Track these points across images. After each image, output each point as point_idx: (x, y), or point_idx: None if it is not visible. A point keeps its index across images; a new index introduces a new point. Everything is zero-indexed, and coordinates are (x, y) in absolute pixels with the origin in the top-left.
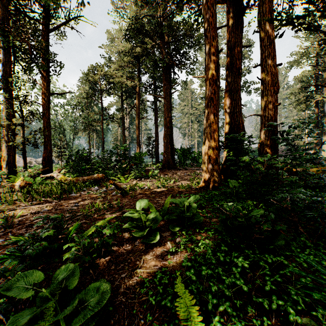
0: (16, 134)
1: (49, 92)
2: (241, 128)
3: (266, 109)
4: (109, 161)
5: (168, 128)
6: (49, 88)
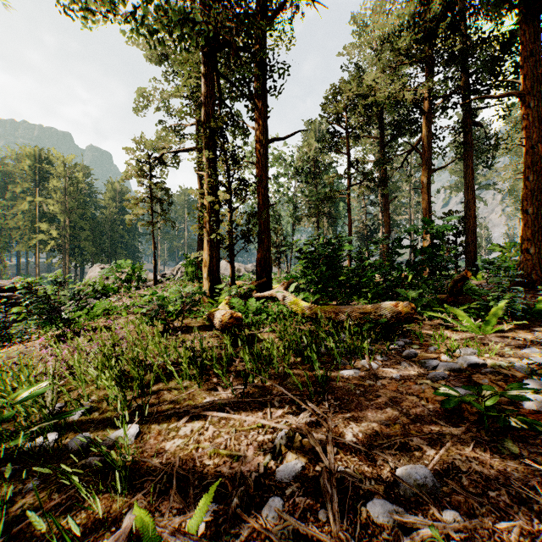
0: (219, 221)
1: (266, 139)
2: None
3: None
4: (388, 266)
5: (539, 172)
6: (266, 130)
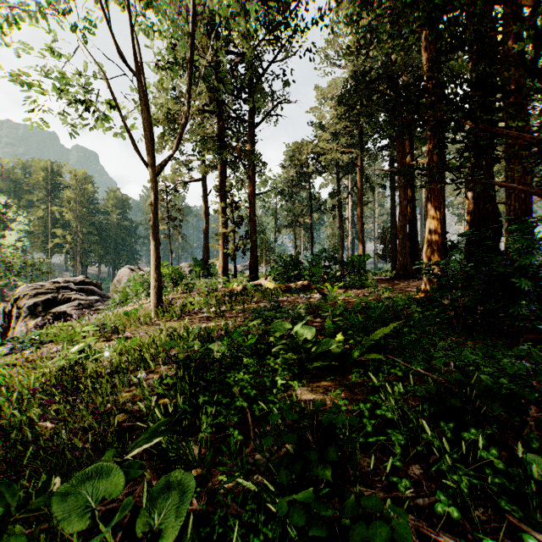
0: (228, 241)
1: (255, 194)
2: (492, 218)
3: (510, 196)
4: (317, 268)
5: (405, 216)
6: (255, 189)
